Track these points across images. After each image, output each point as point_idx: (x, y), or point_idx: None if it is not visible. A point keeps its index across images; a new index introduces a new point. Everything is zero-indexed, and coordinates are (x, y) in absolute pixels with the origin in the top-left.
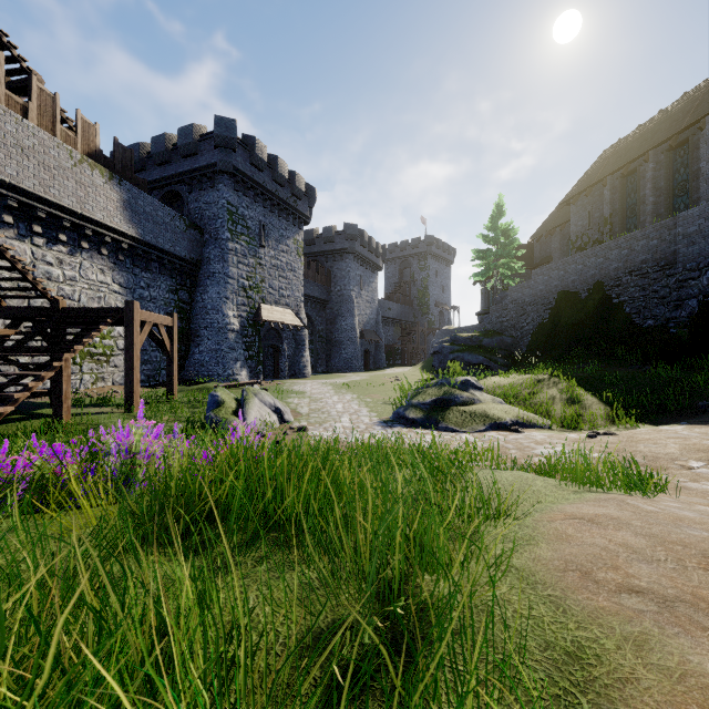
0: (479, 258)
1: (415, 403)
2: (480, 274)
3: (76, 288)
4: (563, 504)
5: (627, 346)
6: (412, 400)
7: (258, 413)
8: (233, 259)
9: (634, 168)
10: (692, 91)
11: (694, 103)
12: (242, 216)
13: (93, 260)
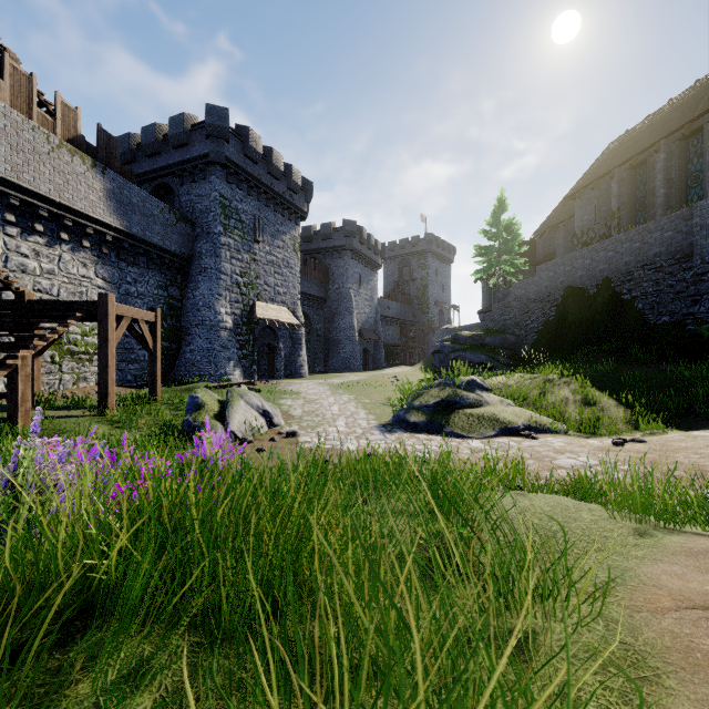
0: (480, 255)
1: (417, 405)
2: (482, 271)
3: (55, 282)
4: (643, 562)
5: (640, 344)
6: (414, 402)
7: (243, 417)
8: (226, 254)
9: (643, 159)
10: (706, 78)
11: (707, 90)
12: (235, 210)
13: (74, 253)
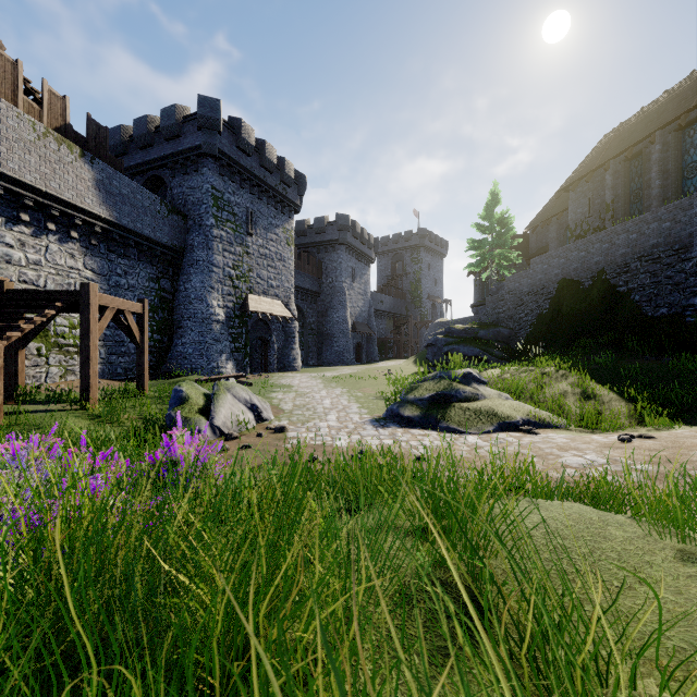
0: (474, 248)
1: (411, 399)
2: (475, 264)
3: (42, 273)
4: None
5: (638, 336)
6: (408, 395)
7: (230, 411)
8: (218, 247)
9: (638, 151)
10: None
11: None
12: (227, 202)
13: (61, 244)
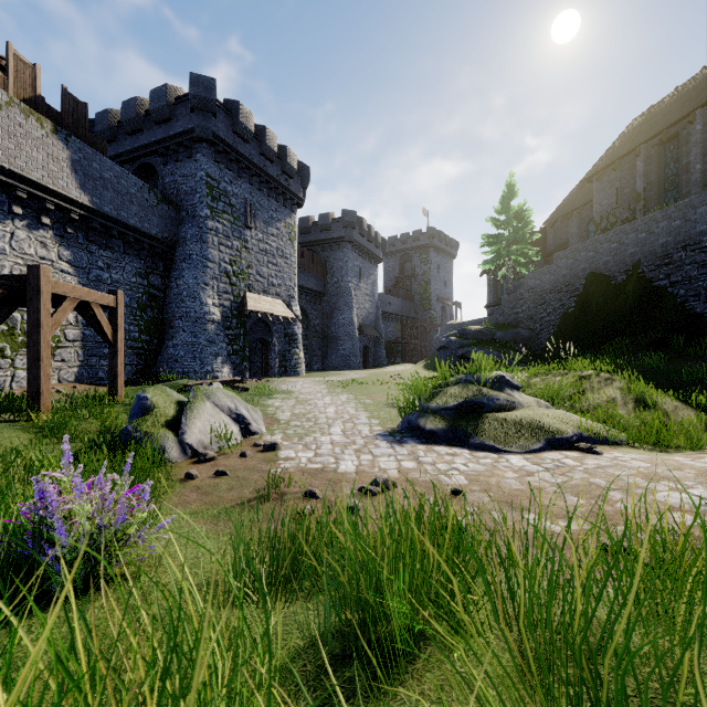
0: (489, 244)
1: (433, 408)
2: (490, 261)
3: (6, 263)
4: None
5: (684, 335)
6: (428, 403)
7: (207, 424)
8: (213, 240)
9: (674, 133)
10: None
11: None
12: (224, 192)
13: (31, 231)
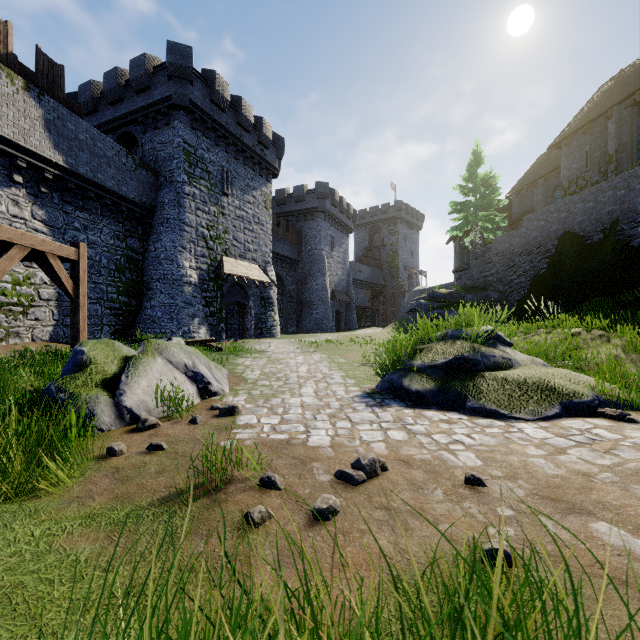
0: (457, 211)
1: (418, 366)
2: (459, 227)
3: None
4: None
5: None
6: (412, 361)
7: (155, 383)
8: (190, 205)
9: None
10: None
11: None
12: (201, 159)
13: (2, 188)
